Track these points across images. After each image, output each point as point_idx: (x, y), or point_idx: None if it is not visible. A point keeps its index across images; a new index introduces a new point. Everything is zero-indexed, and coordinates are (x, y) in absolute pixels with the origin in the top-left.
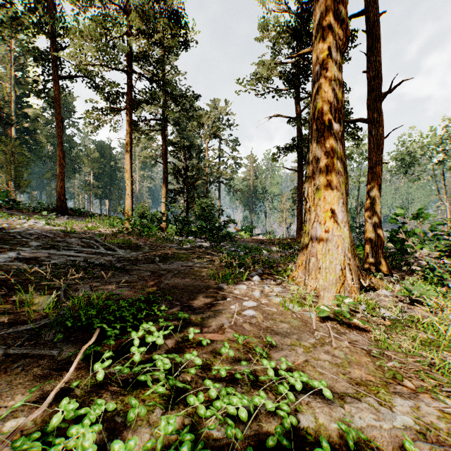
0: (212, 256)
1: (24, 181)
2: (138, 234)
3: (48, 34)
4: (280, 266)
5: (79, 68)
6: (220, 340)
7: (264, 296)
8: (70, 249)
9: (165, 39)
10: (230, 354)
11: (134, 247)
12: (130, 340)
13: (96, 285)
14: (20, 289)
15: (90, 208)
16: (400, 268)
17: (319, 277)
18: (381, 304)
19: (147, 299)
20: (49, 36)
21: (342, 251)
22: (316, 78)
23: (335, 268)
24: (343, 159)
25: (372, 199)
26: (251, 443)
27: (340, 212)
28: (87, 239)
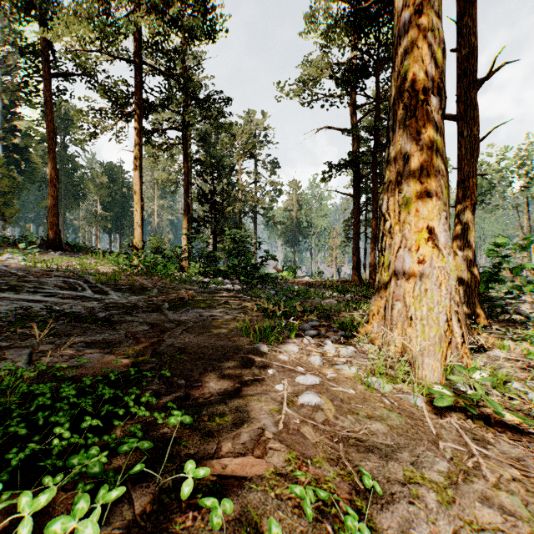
0: (245, 301)
1: (11, 209)
2: (148, 273)
3: (35, 17)
4: (340, 315)
5: (75, 62)
6: (257, 475)
7: (328, 363)
8: (39, 292)
9: (185, 20)
10: None
11: (138, 290)
12: None
13: (43, 350)
14: None
15: (97, 245)
16: (496, 317)
17: (411, 333)
18: (510, 374)
19: (127, 374)
20: (36, 19)
21: (446, 291)
22: (402, 30)
23: (438, 319)
24: (444, 152)
25: (463, 223)
26: None
27: (442, 232)
28: (74, 279)
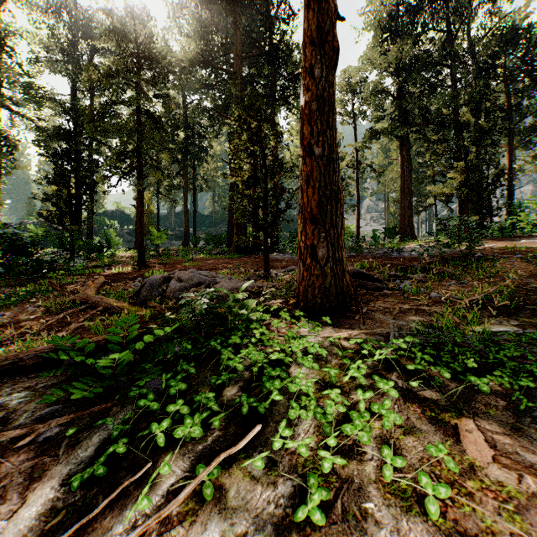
0: None
1: None
2: None
3: None
4: None
5: None
6: (464, 449)
7: None
8: None
9: None
10: (360, 405)
11: None
12: (426, 370)
13: None
14: (513, 317)
15: None
16: None
17: None
18: None
19: None
20: None
21: None
22: None
23: None
24: None
25: None
26: (266, 412)
27: None
28: None
